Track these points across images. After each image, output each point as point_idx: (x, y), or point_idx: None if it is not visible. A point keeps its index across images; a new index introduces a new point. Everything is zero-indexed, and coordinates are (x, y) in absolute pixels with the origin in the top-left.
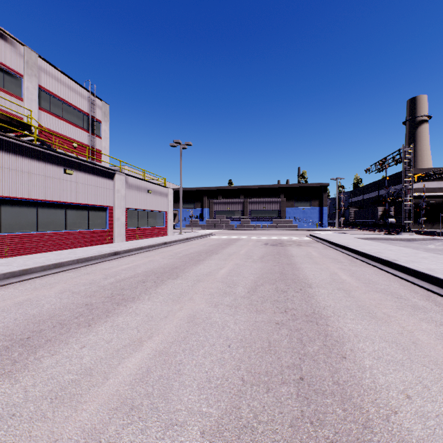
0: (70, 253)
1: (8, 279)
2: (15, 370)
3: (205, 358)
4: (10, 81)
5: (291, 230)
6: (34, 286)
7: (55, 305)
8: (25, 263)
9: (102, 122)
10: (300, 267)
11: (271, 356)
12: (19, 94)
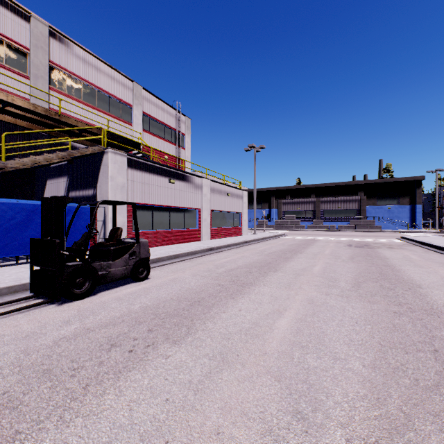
0: (177, 248)
1: (151, 264)
2: (208, 317)
3: (339, 328)
4: (125, 111)
5: (374, 231)
6: (171, 270)
7: (197, 283)
8: (154, 253)
9: (185, 135)
10: (400, 269)
11: (399, 333)
12: (130, 121)
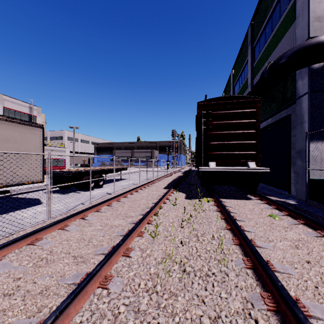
0: None
1: None
2: None
3: None
4: None
5: (151, 167)
6: None
7: None
8: None
9: (37, 116)
10: None
11: None
12: None
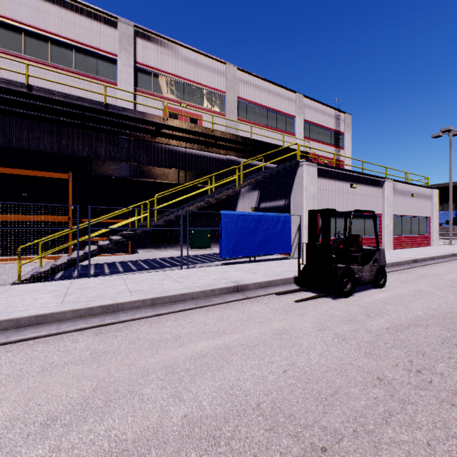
0: None
1: None
2: None
3: None
4: (288, 124)
5: None
6: (395, 280)
7: None
8: None
9: (345, 134)
10: None
11: None
12: (293, 131)
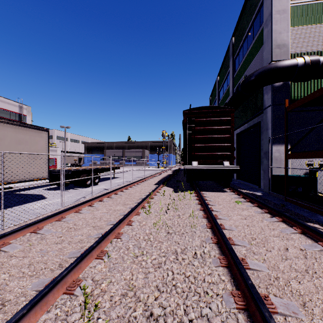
0: None
1: None
2: None
3: None
4: None
5: (142, 167)
6: None
7: None
8: None
9: (27, 116)
10: None
11: None
12: None
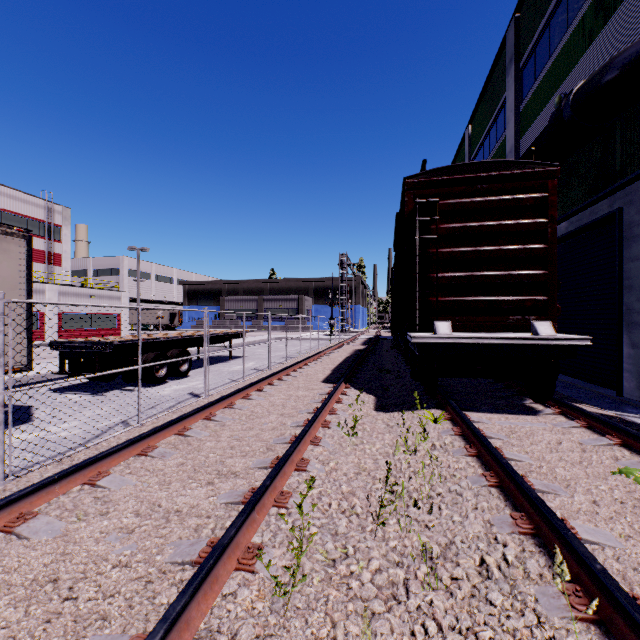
0: None
1: None
2: None
3: None
4: None
5: (297, 331)
6: None
7: None
8: None
9: (63, 227)
10: None
11: None
12: None
